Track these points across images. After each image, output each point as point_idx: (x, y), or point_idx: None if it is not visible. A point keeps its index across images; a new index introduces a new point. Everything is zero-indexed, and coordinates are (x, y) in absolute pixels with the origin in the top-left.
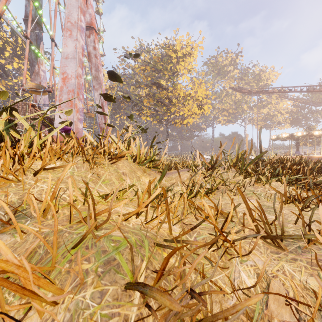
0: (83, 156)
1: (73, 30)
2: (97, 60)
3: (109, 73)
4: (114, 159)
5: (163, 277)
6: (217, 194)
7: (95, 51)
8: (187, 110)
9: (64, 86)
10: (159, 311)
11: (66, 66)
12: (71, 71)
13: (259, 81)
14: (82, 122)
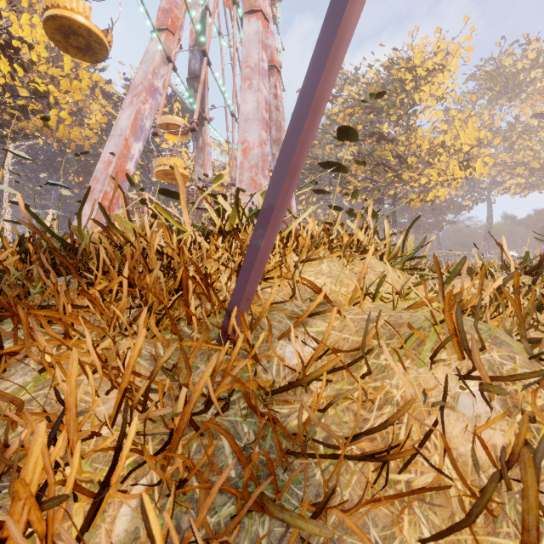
0: (330, 248)
1: (253, 77)
2: (279, 113)
3: (340, 130)
4: (366, 252)
5: None
6: None
7: (276, 100)
8: (437, 173)
9: (245, 160)
10: None
11: (246, 132)
12: (253, 137)
13: None
14: None
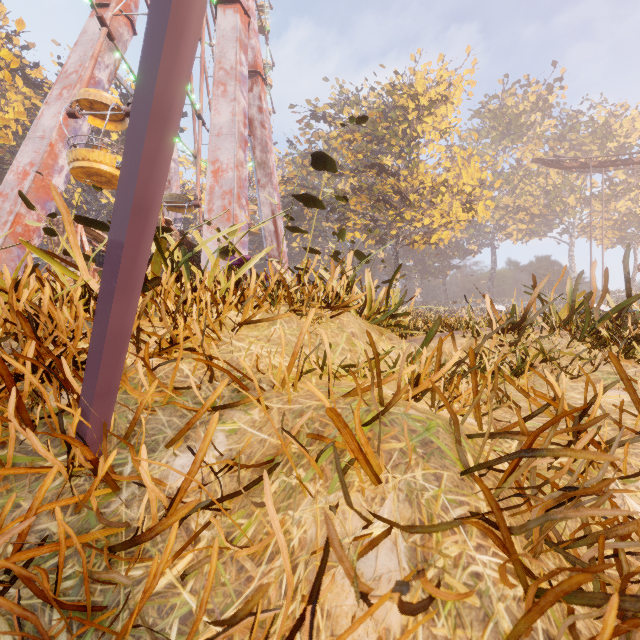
0: (290, 304)
1: (229, 83)
2: (265, 131)
3: (315, 156)
4: (336, 309)
5: (524, 464)
6: (533, 379)
7: (261, 114)
8: (440, 214)
9: (216, 184)
10: (512, 518)
11: (219, 149)
12: (227, 156)
13: (606, 139)
14: (246, 248)
